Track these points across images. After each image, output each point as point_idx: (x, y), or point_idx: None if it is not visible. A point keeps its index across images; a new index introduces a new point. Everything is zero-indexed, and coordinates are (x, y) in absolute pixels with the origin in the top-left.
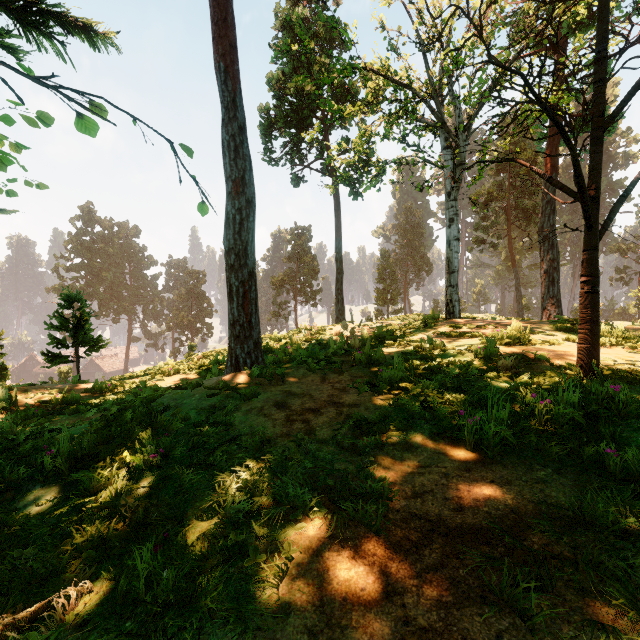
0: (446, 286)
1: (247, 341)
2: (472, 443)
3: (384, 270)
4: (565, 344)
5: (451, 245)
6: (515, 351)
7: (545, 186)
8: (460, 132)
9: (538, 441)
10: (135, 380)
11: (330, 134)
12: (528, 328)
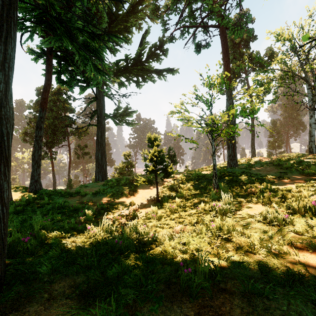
0: (309, 141)
1: (234, 160)
2: (306, 174)
3: (273, 131)
4: None
5: (311, 126)
6: None
7: None
8: (315, 83)
9: None
10: None
11: None
12: None
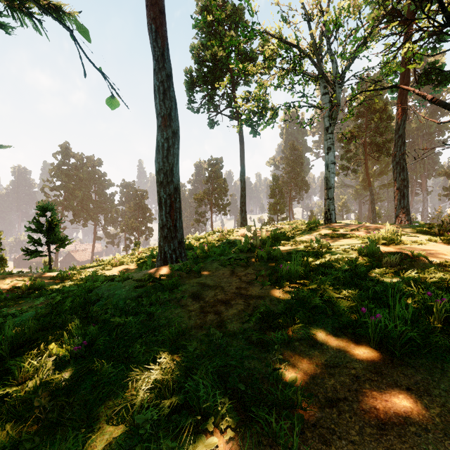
0: (325, 199)
1: (173, 241)
2: (377, 341)
3: (275, 189)
4: (430, 244)
5: (329, 167)
6: (392, 250)
7: (397, 124)
8: (336, 81)
9: (445, 342)
10: (91, 269)
11: (236, 89)
12: (400, 231)
